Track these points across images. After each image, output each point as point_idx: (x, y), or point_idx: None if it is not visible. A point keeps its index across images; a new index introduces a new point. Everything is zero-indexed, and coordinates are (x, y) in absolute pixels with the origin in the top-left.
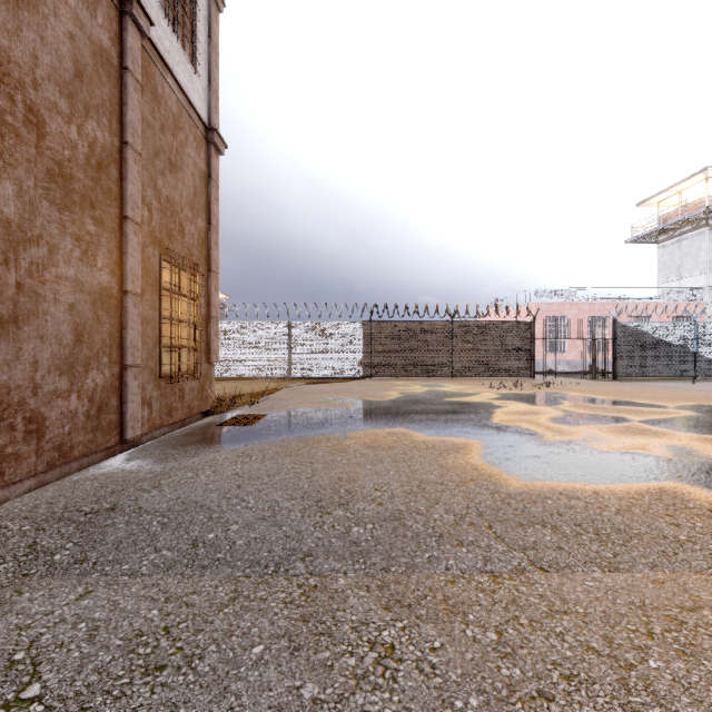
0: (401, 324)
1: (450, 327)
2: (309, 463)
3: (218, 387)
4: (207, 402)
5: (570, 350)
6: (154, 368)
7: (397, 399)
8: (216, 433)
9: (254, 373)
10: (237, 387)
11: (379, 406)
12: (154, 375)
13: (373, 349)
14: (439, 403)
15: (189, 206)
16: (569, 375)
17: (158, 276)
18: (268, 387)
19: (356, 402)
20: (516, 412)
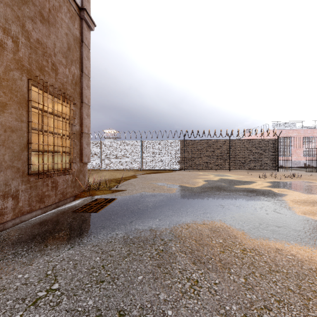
0: (200, 141)
1: (228, 142)
2: (118, 313)
3: (104, 174)
4: (80, 188)
5: (292, 155)
6: (21, 167)
7: (204, 186)
8: (61, 222)
9: (123, 167)
10: (114, 174)
11: (194, 192)
12: (21, 173)
13: (185, 155)
14: (234, 190)
15: (63, 55)
16: (294, 169)
17: (27, 96)
18: (129, 175)
19: (177, 187)
20: (303, 201)
